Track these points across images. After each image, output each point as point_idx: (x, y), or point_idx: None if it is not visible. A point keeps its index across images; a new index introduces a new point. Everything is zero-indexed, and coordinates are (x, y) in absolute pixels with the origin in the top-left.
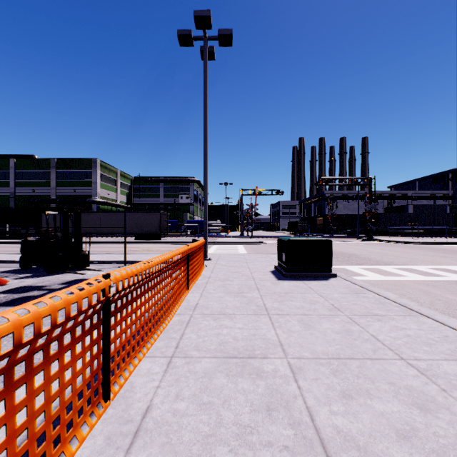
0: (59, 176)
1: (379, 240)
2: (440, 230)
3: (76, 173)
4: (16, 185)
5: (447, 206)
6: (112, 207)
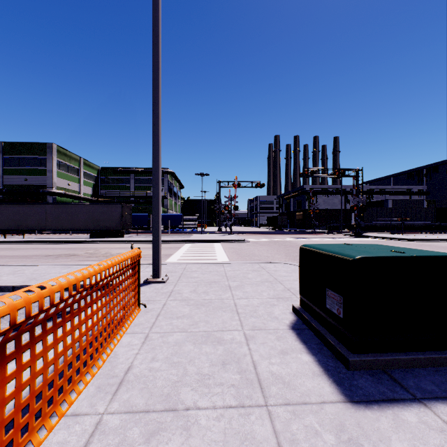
0: (7, 163)
1: (370, 237)
2: (423, 225)
3: (27, 159)
4: None
5: (424, 201)
6: (73, 199)
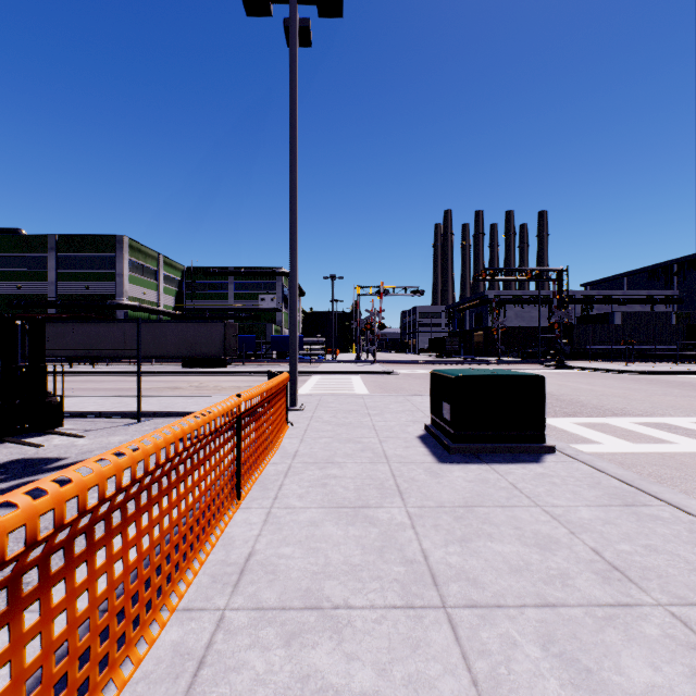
0: (62, 264)
1: (576, 368)
2: (665, 351)
3: (89, 258)
4: None
5: (672, 315)
6: (150, 314)
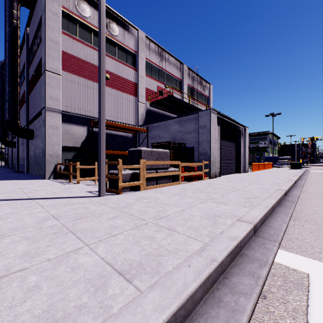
0: None
1: None
2: None
3: None
4: None
5: None
6: None
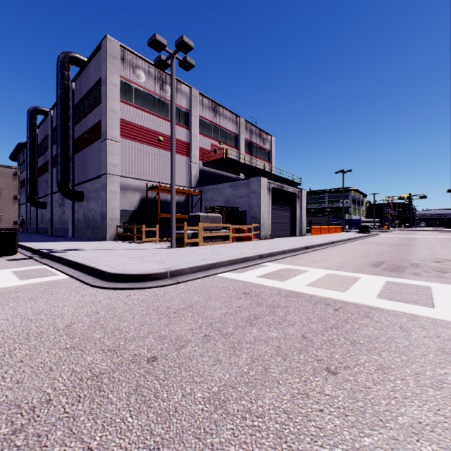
0: None
1: None
2: None
3: None
4: None
5: None
6: None
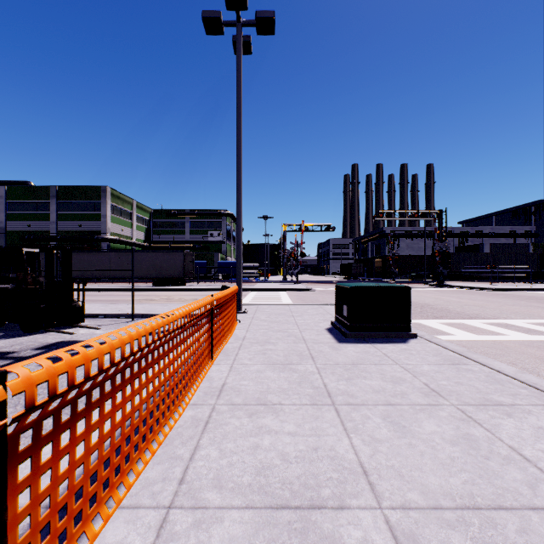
0: (61, 208)
1: (452, 287)
2: (523, 274)
3: (81, 204)
4: (7, 218)
5: (530, 245)
6: (126, 246)
